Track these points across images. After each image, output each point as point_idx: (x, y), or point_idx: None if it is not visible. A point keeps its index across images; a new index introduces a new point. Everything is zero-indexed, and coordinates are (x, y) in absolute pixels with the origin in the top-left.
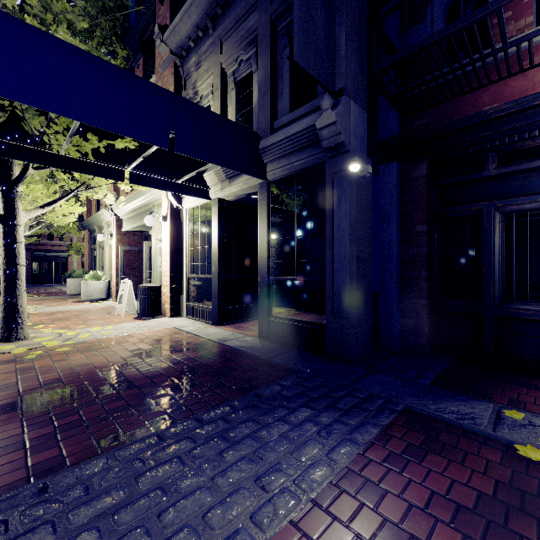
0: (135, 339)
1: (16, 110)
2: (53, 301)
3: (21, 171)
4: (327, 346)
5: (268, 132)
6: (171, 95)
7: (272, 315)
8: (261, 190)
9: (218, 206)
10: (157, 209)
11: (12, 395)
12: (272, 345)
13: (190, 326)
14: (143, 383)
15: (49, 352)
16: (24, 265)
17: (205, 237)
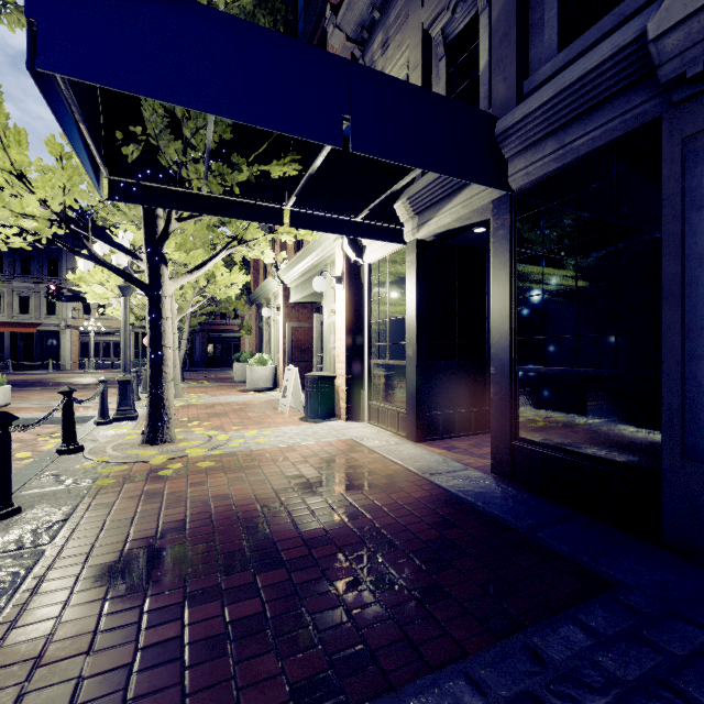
0: (297, 455)
1: (150, 138)
2: (219, 389)
3: (164, 226)
4: (667, 522)
5: (512, 102)
6: (345, 59)
7: (518, 437)
8: (498, 211)
9: (416, 252)
10: (330, 269)
11: (118, 543)
12: (523, 495)
13: (374, 439)
14: (298, 555)
15: (190, 465)
16: (171, 347)
17: (396, 303)
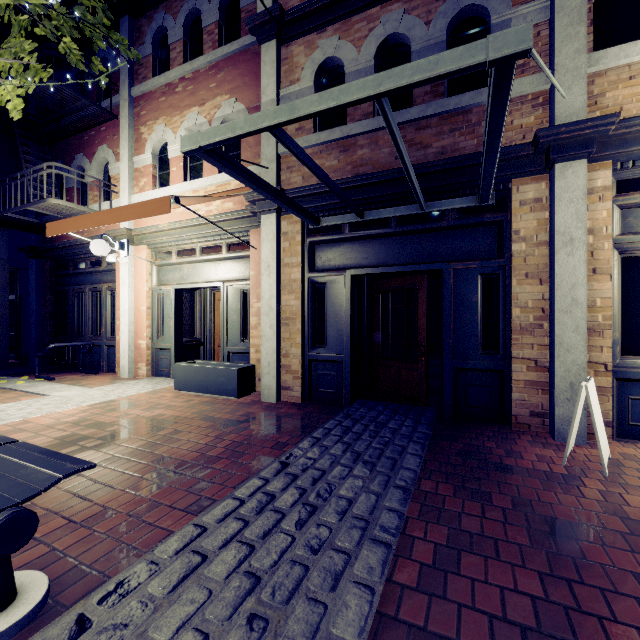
0: None
1: None
2: None
3: None
4: None
5: None
6: None
7: None
8: None
9: None
10: None
11: None
12: None
13: None
14: None
15: None
16: None
17: None
